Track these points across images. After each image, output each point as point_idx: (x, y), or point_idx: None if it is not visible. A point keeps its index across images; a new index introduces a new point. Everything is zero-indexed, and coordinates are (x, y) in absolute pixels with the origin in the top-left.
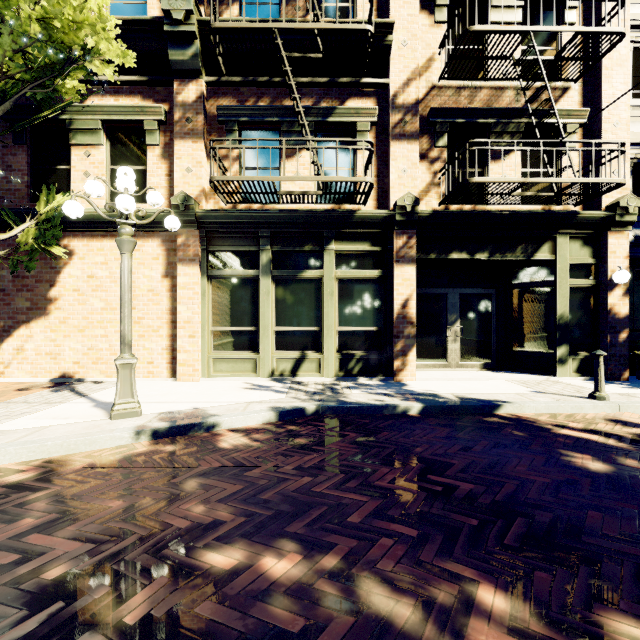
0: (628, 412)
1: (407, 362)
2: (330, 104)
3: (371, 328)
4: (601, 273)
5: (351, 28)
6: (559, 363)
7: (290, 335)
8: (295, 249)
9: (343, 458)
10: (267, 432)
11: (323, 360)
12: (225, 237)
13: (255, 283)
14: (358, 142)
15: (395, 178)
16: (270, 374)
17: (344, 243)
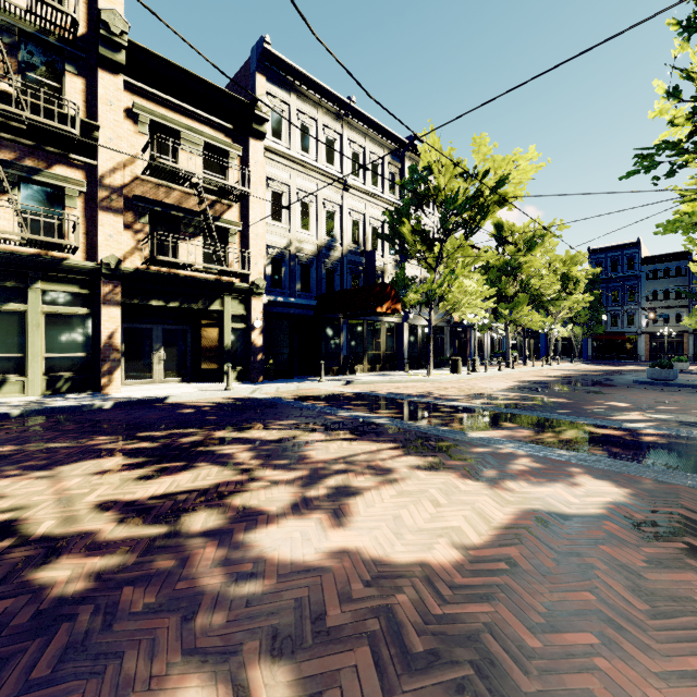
0: (239, 395)
1: (113, 379)
2: (36, 163)
3: (80, 354)
4: (250, 320)
5: (57, 126)
6: (225, 374)
7: None
8: None
9: (44, 427)
10: None
11: (28, 382)
12: None
13: None
14: (67, 203)
15: (103, 240)
16: None
17: (52, 284)
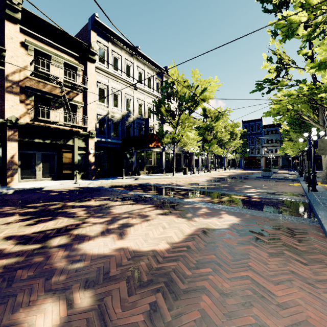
0: (82, 185)
1: (14, 179)
2: None
3: None
4: (88, 150)
5: None
6: (75, 176)
7: None
8: None
9: None
10: None
11: None
12: None
13: None
14: None
15: (8, 108)
16: None
17: None
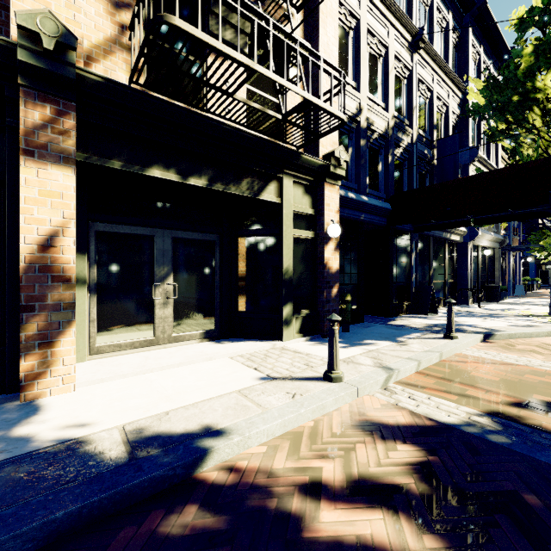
0: (365, 395)
1: (54, 357)
2: None
3: None
4: (318, 226)
5: None
6: (285, 325)
7: None
8: None
9: None
10: None
11: None
12: None
13: None
14: None
15: None
16: None
17: None
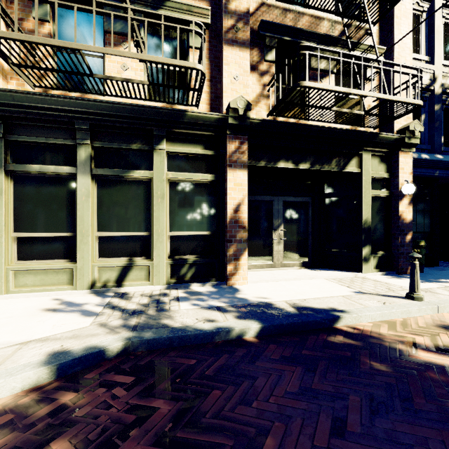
0: (445, 312)
1: (239, 266)
2: None
3: (204, 232)
4: (393, 186)
5: None
6: (364, 261)
7: (116, 241)
8: (121, 146)
9: None
10: (9, 423)
11: (153, 267)
12: (31, 126)
13: (72, 182)
14: (191, 42)
15: (228, 83)
16: (90, 286)
17: (176, 144)
